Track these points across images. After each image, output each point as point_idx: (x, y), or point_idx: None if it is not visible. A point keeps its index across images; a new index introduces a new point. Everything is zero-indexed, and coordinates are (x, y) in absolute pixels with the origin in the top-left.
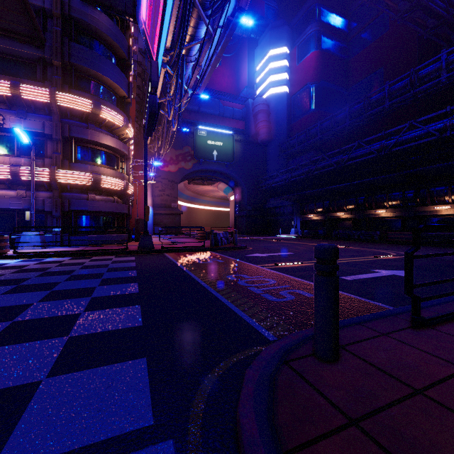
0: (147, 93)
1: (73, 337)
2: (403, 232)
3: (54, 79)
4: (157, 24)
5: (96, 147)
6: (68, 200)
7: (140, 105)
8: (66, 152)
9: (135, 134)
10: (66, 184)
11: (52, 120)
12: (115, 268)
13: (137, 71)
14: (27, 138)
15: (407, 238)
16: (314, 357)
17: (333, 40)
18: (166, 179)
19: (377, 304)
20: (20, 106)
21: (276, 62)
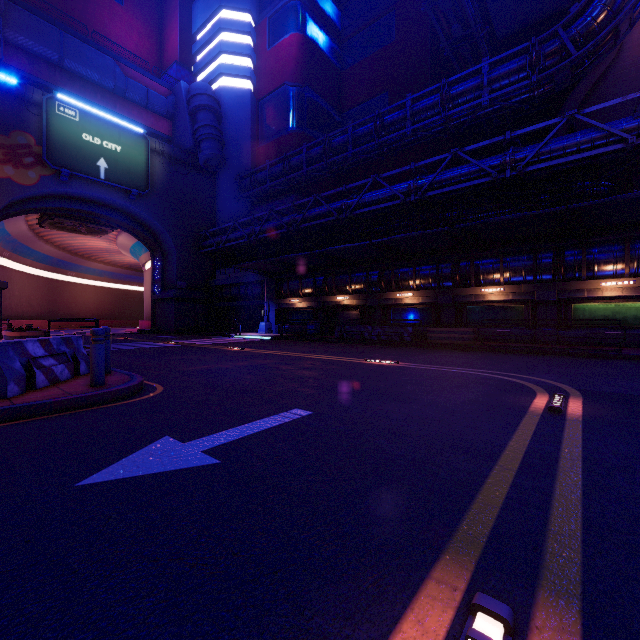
0: None
1: None
2: (455, 328)
3: None
4: None
5: None
6: None
7: None
8: None
9: None
10: None
11: None
12: None
13: None
14: None
15: (460, 339)
16: None
17: (322, 30)
18: None
19: None
20: None
21: (232, 34)
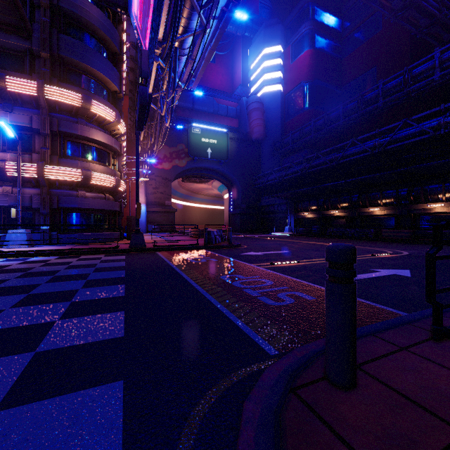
0: (138, 85)
1: (40, 352)
2: (398, 230)
3: (42, 72)
4: (148, 15)
5: (86, 143)
6: (57, 197)
7: (133, 101)
8: (55, 147)
9: (129, 131)
10: (54, 181)
11: (39, 114)
12: (103, 268)
13: (130, 66)
14: (12, 132)
15: (401, 236)
16: (327, 383)
17: (326, 39)
18: (160, 177)
19: (384, 308)
20: (6, 99)
21: (270, 61)
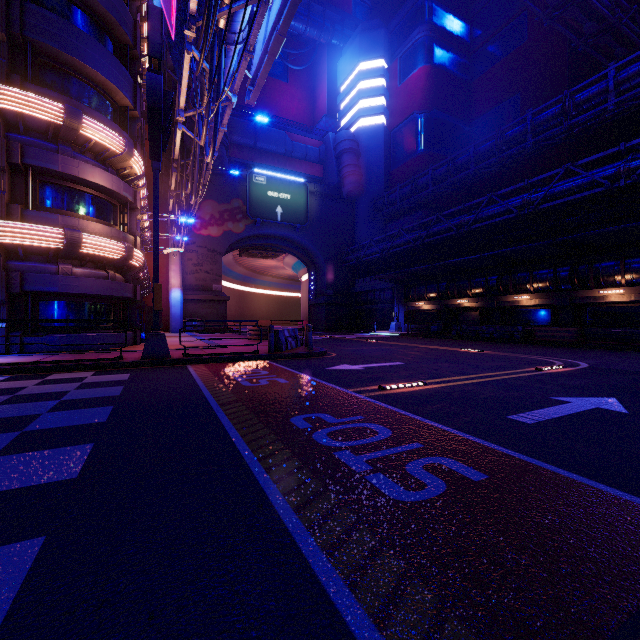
0: None
1: None
2: (559, 328)
3: None
4: None
5: (74, 186)
6: (20, 274)
7: None
8: (17, 191)
9: None
10: (16, 247)
11: None
12: (75, 401)
13: None
14: None
15: (564, 337)
16: None
17: (449, 52)
18: (204, 248)
19: None
20: None
21: (368, 81)
